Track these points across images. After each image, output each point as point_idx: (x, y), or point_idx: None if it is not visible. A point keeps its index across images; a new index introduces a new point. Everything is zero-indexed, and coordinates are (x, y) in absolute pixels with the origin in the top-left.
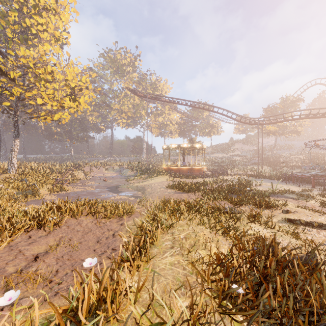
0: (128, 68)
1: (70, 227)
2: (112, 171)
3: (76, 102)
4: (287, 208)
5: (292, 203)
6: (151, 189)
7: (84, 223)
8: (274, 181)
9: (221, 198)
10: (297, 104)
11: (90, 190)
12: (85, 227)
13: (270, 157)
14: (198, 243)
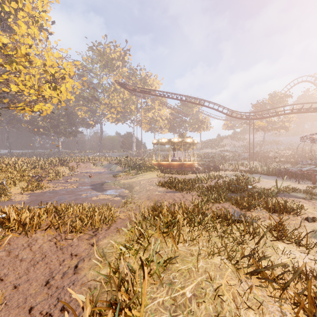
0: (117, 62)
1: (12, 254)
2: (100, 166)
3: (56, 90)
4: (306, 212)
5: (307, 205)
6: (140, 187)
7: (37, 244)
8: (268, 176)
9: (222, 199)
10: (285, 100)
11: (72, 188)
12: (37, 252)
13: (258, 152)
14: (223, 310)
